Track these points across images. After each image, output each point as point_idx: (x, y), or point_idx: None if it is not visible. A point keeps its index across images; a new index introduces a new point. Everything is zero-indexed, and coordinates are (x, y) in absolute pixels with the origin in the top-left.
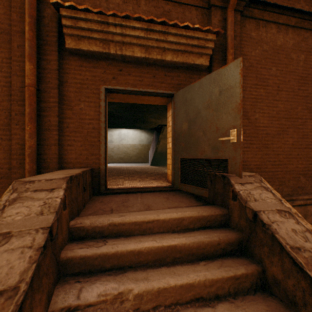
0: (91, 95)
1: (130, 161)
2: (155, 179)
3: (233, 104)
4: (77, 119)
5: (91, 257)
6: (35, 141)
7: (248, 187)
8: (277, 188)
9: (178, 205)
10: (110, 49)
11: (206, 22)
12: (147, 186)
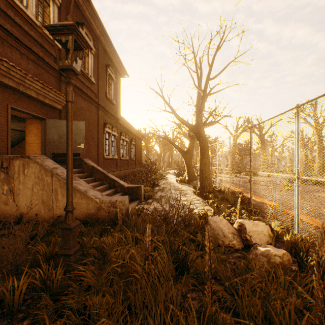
0: (2, 109)
1: None
2: None
3: (82, 135)
4: None
5: None
6: None
7: (88, 161)
8: None
9: None
10: (20, 88)
11: (59, 86)
12: None
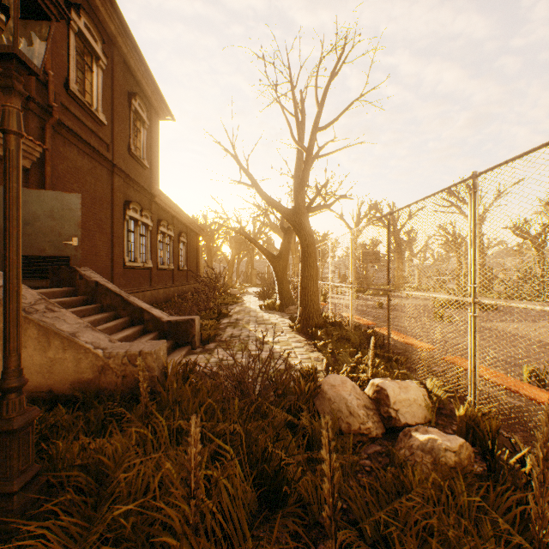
0: None
1: None
2: None
3: (75, 221)
4: None
5: None
6: None
7: (88, 272)
8: None
9: None
10: None
11: (24, 120)
12: None
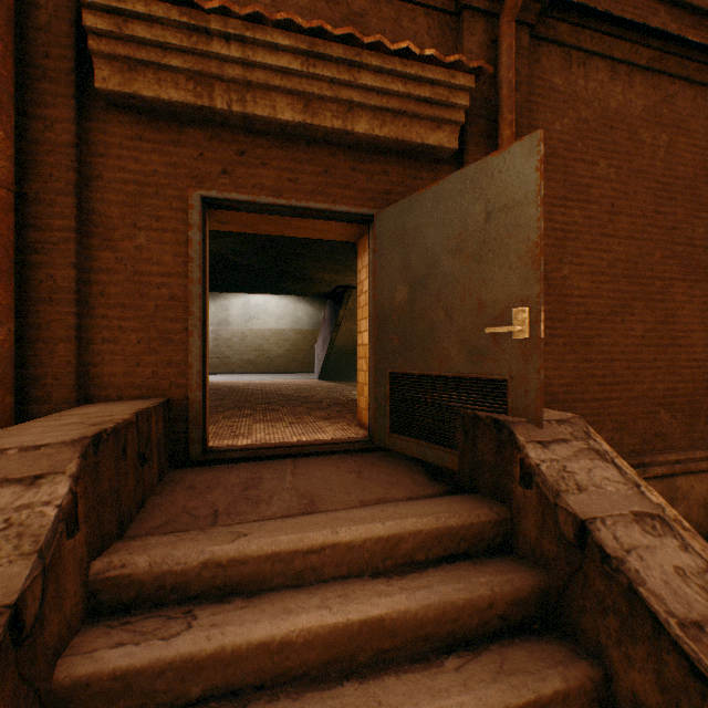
0: (165, 214)
1: (271, 369)
2: (330, 418)
3: (520, 245)
4: (129, 274)
5: (146, 670)
6: (11, 332)
7: (559, 452)
8: (610, 438)
9: (386, 496)
10: (215, 98)
11: (452, 45)
12: (310, 440)
